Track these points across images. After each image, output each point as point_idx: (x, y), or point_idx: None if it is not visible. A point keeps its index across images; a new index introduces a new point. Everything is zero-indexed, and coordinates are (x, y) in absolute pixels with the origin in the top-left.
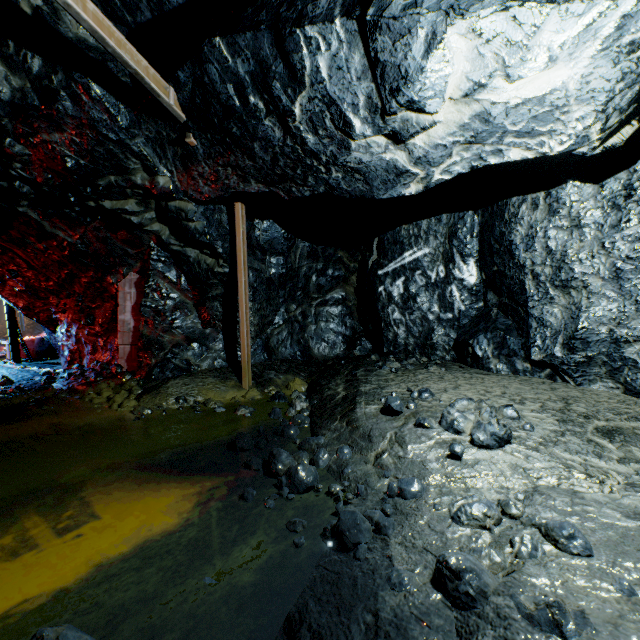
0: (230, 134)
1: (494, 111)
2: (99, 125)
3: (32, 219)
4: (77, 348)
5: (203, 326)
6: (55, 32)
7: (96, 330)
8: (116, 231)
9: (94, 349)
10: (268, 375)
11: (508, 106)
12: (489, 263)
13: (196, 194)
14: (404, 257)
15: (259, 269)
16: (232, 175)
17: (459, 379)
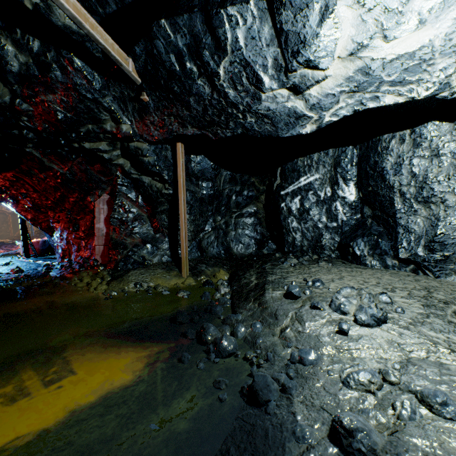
0: (172, 92)
1: (373, 65)
2: (80, 88)
3: (35, 157)
4: (67, 247)
5: (154, 232)
6: (48, 21)
7: (80, 235)
8: (93, 164)
9: (79, 248)
10: (200, 267)
11: (385, 61)
12: (365, 185)
13: (149, 137)
14: (300, 181)
15: (194, 191)
16: (174, 122)
17: (343, 272)
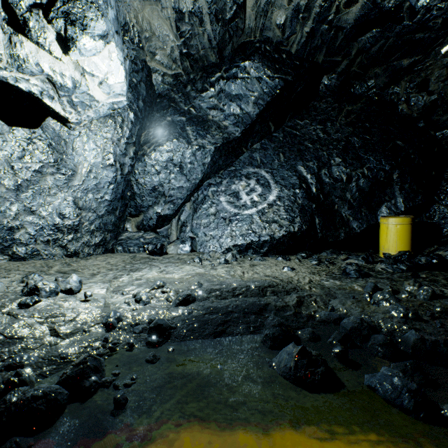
0: None
1: (83, 87)
2: None
3: None
4: None
5: None
6: None
7: None
8: None
9: None
10: None
11: (88, 91)
12: None
13: None
14: None
15: None
16: None
17: None
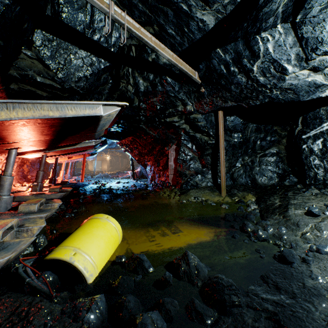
0: (220, 84)
1: None
2: (168, 92)
3: (143, 128)
4: (153, 175)
5: (202, 167)
6: (158, 64)
7: (160, 168)
8: (169, 129)
9: (159, 176)
10: (233, 191)
11: None
12: None
13: (202, 111)
14: (322, 126)
15: (228, 140)
16: (219, 100)
17: None
